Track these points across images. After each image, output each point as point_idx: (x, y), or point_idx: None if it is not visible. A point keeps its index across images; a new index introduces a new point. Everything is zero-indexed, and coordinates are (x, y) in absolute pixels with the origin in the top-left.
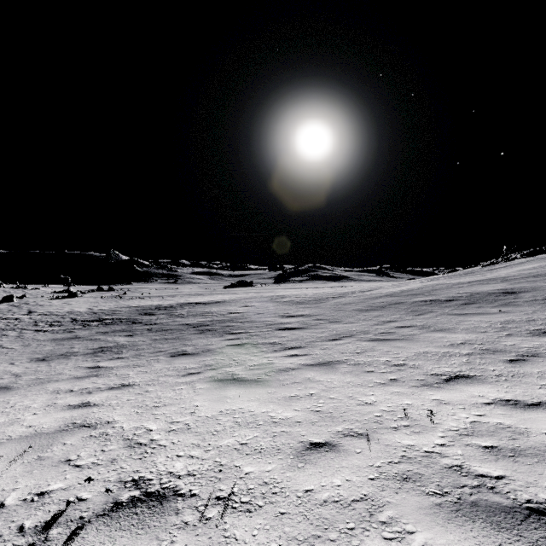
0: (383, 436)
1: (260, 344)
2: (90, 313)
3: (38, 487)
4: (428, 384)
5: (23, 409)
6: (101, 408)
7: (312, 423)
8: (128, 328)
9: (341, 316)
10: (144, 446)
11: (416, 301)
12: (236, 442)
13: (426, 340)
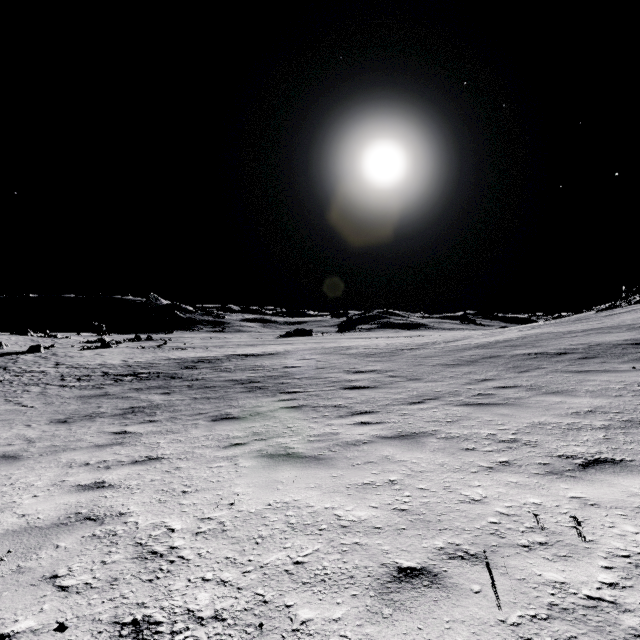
0: (510, 561)
1: (321, 406)
2: (123, 366)
3: (0, 624)
4: (557, 471)
5: (23, 488)
6: (117, 491)
7: (398, 531)
8: (165, 384)
9: (422, 373)
10: (159, 558)
11: (517, 354)
12: (288, 559)
13: (540, 406)
